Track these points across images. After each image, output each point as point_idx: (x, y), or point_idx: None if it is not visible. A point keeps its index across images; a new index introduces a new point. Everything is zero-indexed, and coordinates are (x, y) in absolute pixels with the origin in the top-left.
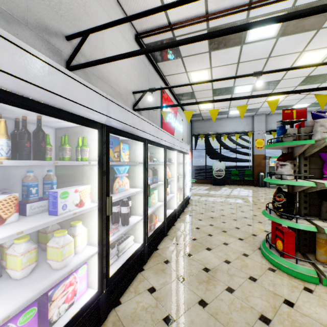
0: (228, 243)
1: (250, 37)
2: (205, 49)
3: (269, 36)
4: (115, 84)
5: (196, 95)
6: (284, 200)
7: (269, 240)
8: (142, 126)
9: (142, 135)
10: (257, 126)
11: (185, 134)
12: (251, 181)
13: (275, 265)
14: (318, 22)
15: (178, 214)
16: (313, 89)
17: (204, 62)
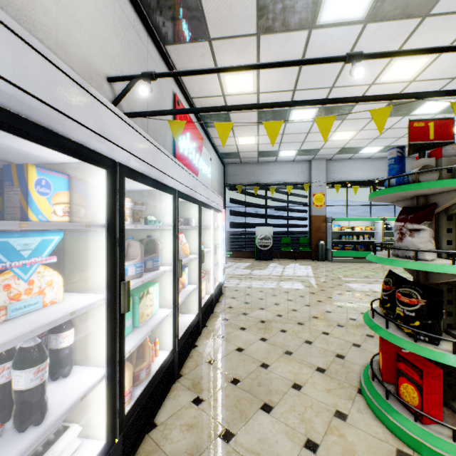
0: (302, 385)
1: (326, 13)
2: (251, 28)
3: (354, 16)
4: (54, 40)
5: (233, 119)
6: (421, 302)
7: (376, 373)
8: (97, 122)
9: (99, 148)
10: (315, 176)
11: (215, 183)
12: (308, 252)
13: (406, 442)
14: (427, 2)
15: (204, 321)
16: (449, 92)
17: (248, 55)
